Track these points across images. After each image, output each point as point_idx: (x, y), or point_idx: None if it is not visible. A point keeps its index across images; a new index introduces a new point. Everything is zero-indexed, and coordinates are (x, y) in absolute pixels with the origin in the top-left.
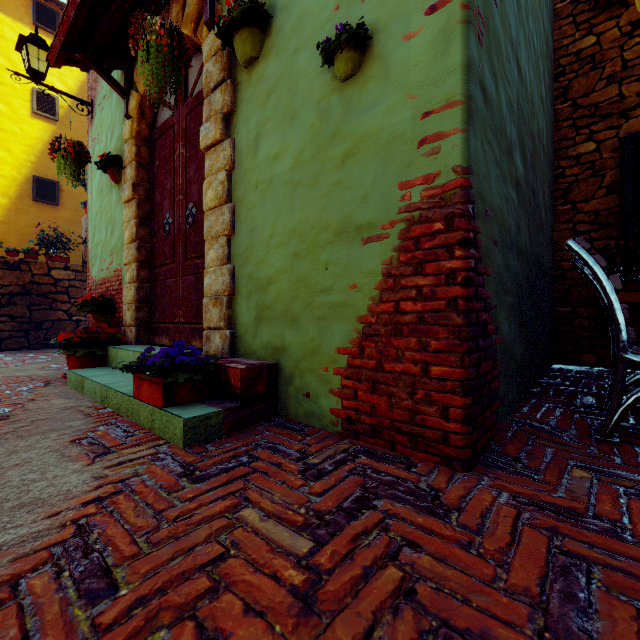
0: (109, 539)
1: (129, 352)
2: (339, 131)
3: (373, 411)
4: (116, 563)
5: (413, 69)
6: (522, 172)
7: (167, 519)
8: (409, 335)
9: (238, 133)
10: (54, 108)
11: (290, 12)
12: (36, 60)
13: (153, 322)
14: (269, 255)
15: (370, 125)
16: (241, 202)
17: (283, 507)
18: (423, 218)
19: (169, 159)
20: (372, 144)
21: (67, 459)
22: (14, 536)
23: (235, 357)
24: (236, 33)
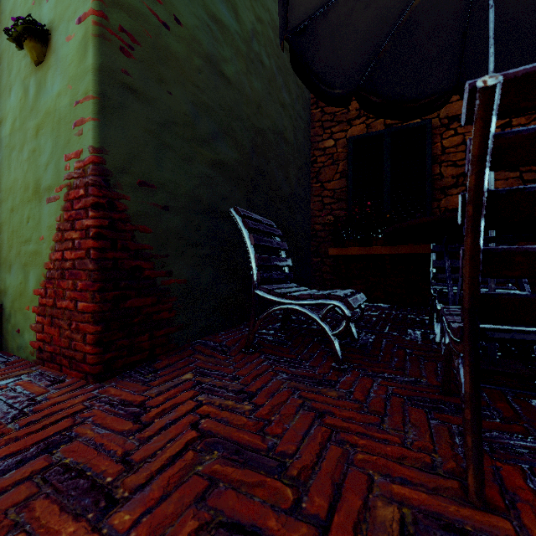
0: None
1: None
2: (35, 107)
3: (52, 341)
4: None
5: (71, 65)
6: (234, 156)
7: None
8: (69, 278)
9: None
10: None
11: None
12: None
13: None
14: None
15: (50, 105)
16: None
17: None
18: (75, 185)
19: None
20: (51, 121)
21: None
22: None
23: None
24: None
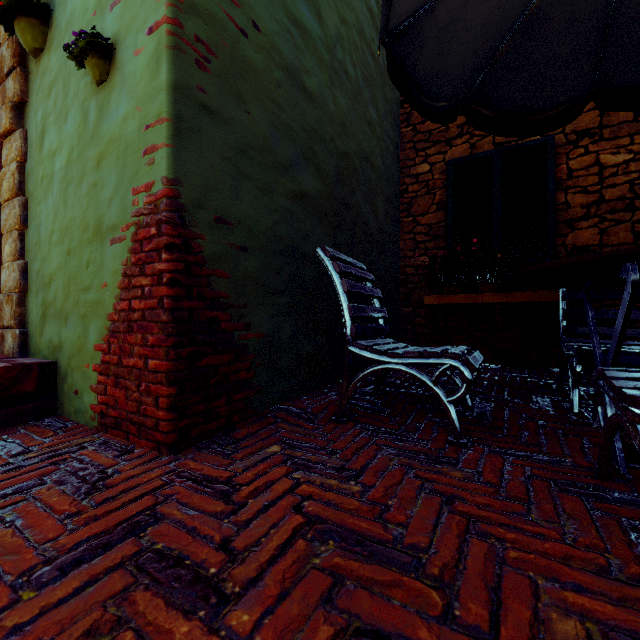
0: None
1: None
2: (96, 134)
3: (116, 404)
4: None
5: (139, 83)
6: (316, 186)
7: None
8: (137, 331)
9: (30, 124)
10: None
11: (65, 9)
12: None
13: None
14: (51, 252)
15: (115, 131)
16: (32, 196)
17: None
18: (145, 223)
19: None
20: (116, 149)
21: None
22: None
23: (27, 357)
24: (13, 21)
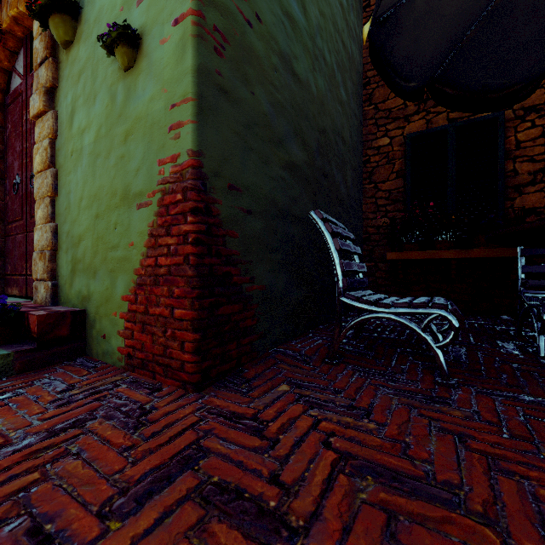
0: None
1: None
2: (123, 113)
3: (143, 348)
4: None
5: (165, 68)
6: (302, 157)
7: None
8: (163, 284)
9: (60, 106)
10: None
11: (93, 6)
12: None
13: (7, 274)
14: (80, 215)
15: (141, 110)
16: (62, 168)
17: None
18: (171, 190)
19: (18, 124)
20: (142, 126)
21: None
22: None
23: (58, 305)
24: (48, 17)
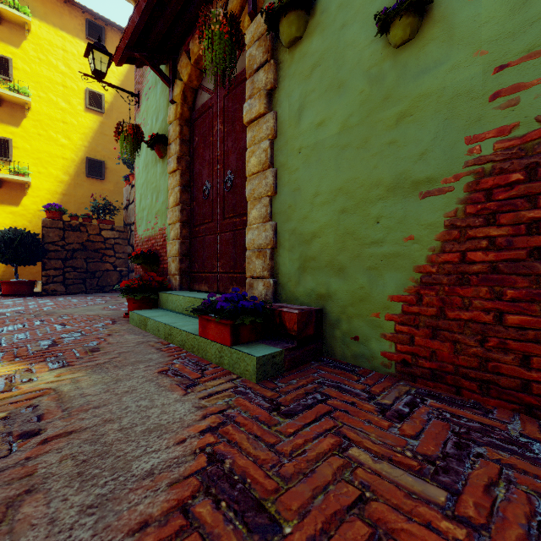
0: (243, 470)
1: (179, 297)
2: (392, 94)
3: (433, 356)
4: (263, 496)
5: (483, 25)
6: None
7: (284, 453)
8: (478, 284)
9: (280, 106)
10: (101, 103)
11: None
12: (99, 63)
13: (193, 272)
14: (313, 212)
15: (429, 85)
16: (283, 166)
17: (387, 448)
18: (496, 170)
19: (208, 135)
20: (432, 103)
21: (164, 388)
22: (158, 460)
23: (277, 302)
24: (283, 17)
